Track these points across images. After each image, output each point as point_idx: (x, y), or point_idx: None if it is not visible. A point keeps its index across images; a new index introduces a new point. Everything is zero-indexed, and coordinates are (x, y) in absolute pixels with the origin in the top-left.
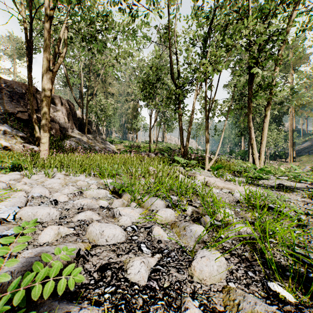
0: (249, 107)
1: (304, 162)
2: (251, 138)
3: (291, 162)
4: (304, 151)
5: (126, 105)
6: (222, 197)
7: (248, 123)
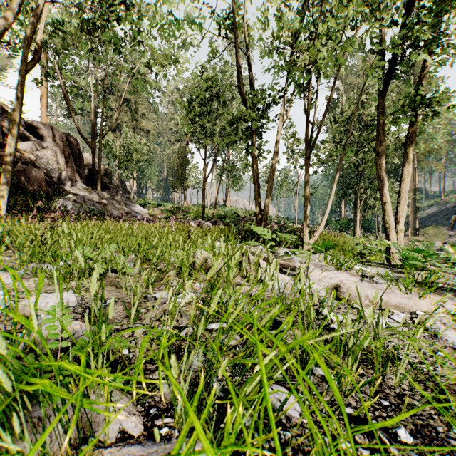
0: (380, 138)
1: (431, 235)
2: (383, 193)
3: (412, 235)
4: (430, 220)
5: (169, 150)
6: (425, 356)
7: (377, 167)
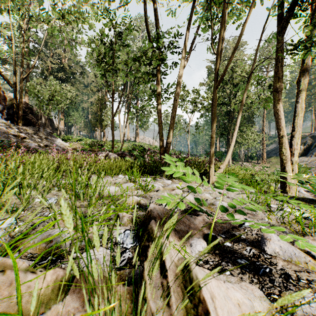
0: (279, 75)
1: (274, 163)
2: (280, 127)
3: (262, 163)
4: (273, 153)
5: (92, 98)
6: None
7: (274, 103)
